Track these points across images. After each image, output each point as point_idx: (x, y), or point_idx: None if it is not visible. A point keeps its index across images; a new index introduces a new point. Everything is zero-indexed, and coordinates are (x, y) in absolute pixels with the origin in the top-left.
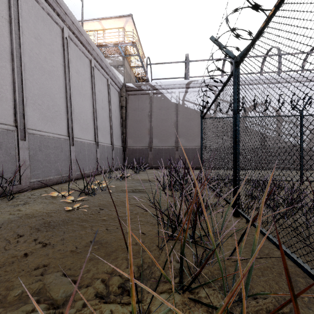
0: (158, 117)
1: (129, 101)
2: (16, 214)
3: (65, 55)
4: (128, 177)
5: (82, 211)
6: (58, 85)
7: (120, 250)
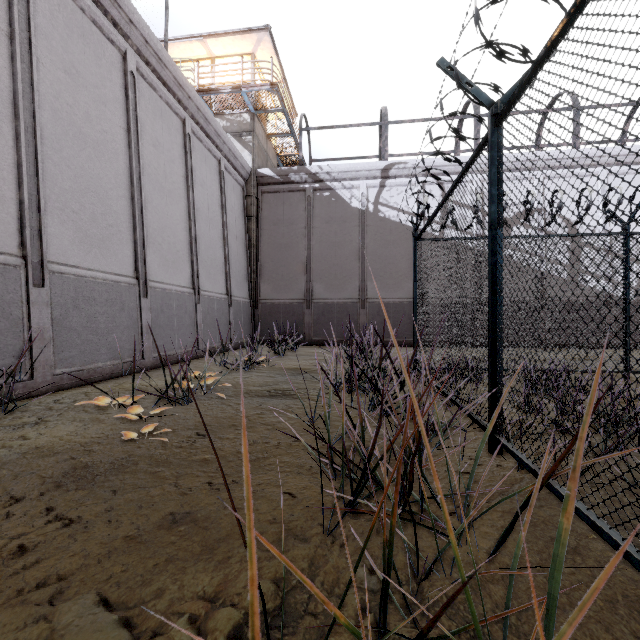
0: (324, 238)
1: (264, 205)
2: (17, 446)
3: (129, 109)
4: (261, 364)
5: (158, 441)
6: (115, 170)
7: (238, 538)
